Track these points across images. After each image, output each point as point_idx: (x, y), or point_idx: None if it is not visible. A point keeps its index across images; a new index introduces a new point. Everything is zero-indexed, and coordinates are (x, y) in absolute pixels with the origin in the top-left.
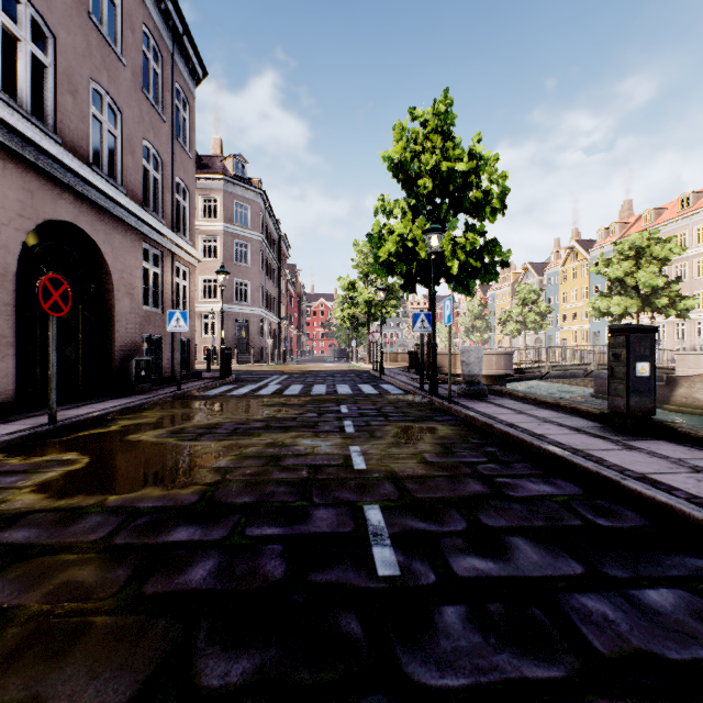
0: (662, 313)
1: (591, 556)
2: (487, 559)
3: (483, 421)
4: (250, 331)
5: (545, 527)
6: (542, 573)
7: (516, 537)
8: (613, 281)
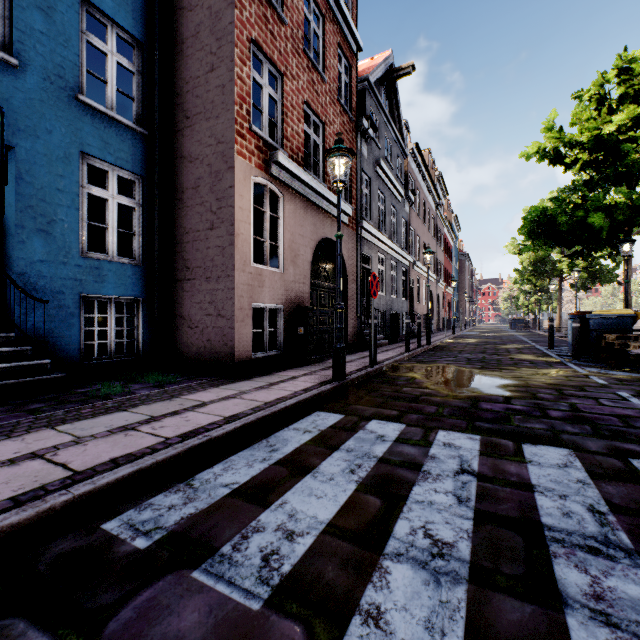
0: None
1: None
2: None
3: None
4: None
5: None
6: None
7: None
8: None
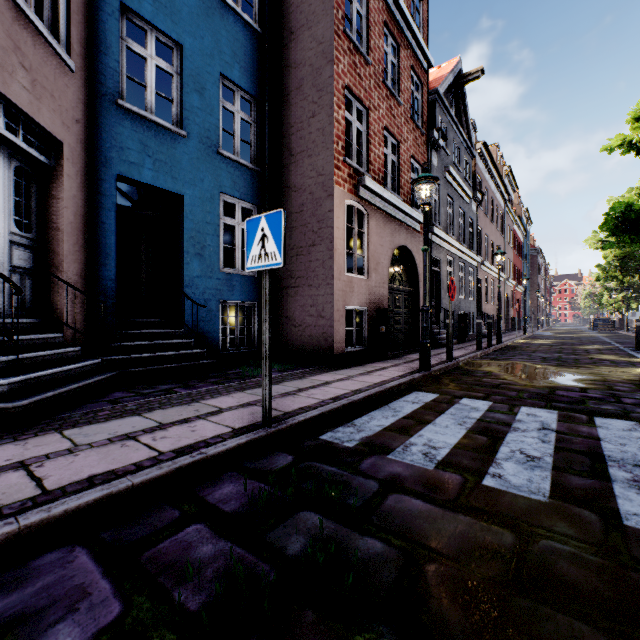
0: None
1: None
2: None
3: None
4: None
5: None
6: None
7: None
8: None
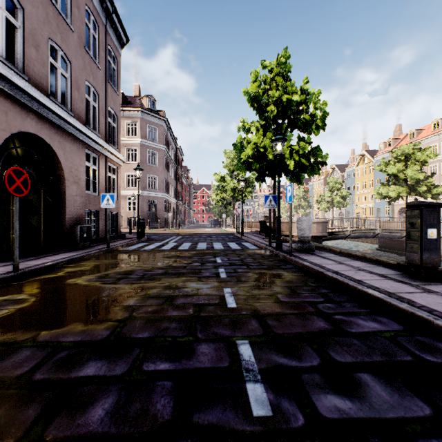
0: (422, 196)
1: (432, 394)
2: (344, 397)
3: (316, 269)
4: (158, 208)
5: (384, 363)
6: (396, 414)
7: (363, 373)
8: (390, 176)
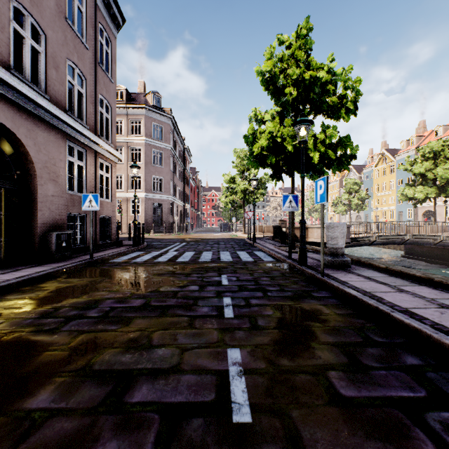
0: None
1: None
2: None
3: (372, 304)
4: (163, 211)
5: None
6: None
7: None
8: (417, 175)
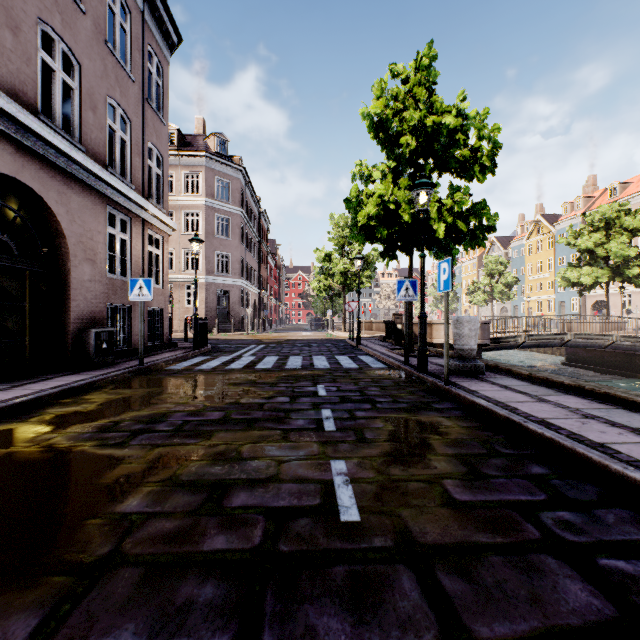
0: (633, 283)
1: None
2: None
3: (503, 415)
4: (231, 301)
5: None
6: None
7: None
8: (583, 252)
